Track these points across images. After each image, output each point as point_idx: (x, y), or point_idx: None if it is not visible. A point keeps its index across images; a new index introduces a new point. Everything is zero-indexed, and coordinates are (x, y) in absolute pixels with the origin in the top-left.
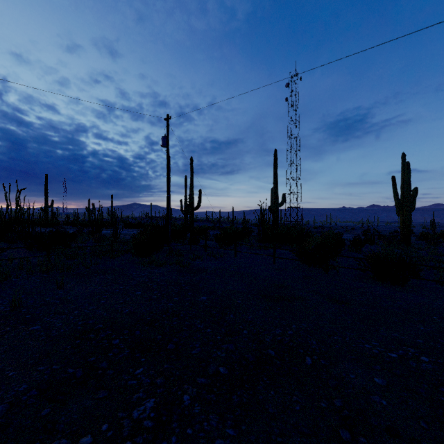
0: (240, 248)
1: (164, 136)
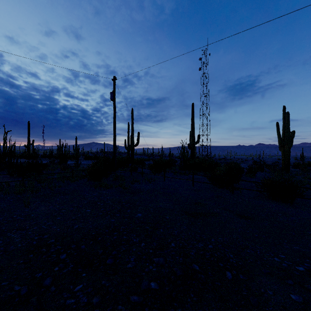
0: (167, 174)
1: (111, 92)
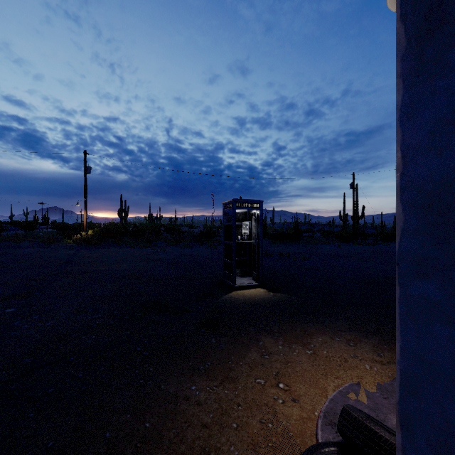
0: None
1: (351, 183)
